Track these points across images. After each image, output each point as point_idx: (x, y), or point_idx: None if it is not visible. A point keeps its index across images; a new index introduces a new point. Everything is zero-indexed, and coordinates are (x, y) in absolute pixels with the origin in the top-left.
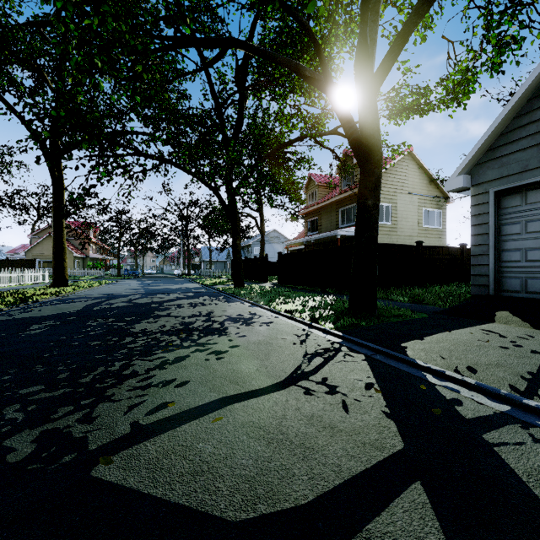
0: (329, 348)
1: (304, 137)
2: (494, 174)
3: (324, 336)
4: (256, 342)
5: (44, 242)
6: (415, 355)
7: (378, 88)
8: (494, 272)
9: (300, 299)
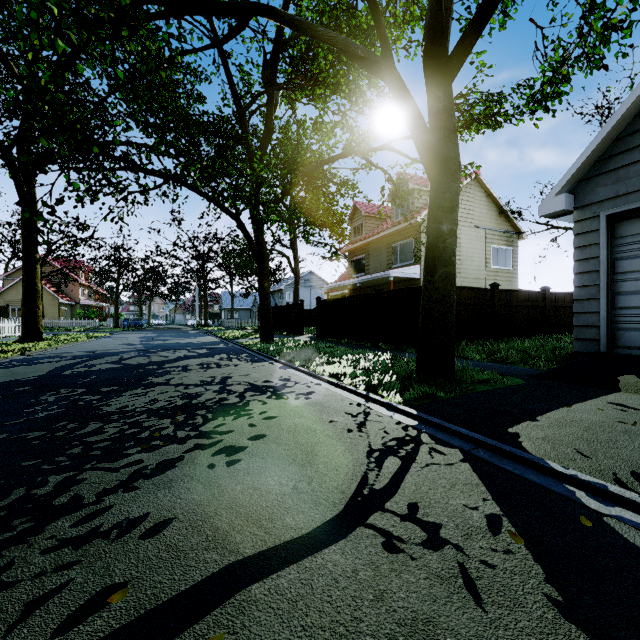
0: (403, 437)
1: (349, 153)
2: (606, 192)
3: (390, 415)
4: (292, 428)
5: (19, 285)
6: (538, 450)
7: (455, 73)
8: (606, 323)
9: (348, 358)
